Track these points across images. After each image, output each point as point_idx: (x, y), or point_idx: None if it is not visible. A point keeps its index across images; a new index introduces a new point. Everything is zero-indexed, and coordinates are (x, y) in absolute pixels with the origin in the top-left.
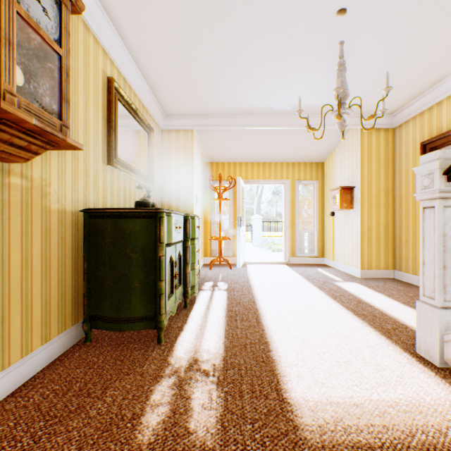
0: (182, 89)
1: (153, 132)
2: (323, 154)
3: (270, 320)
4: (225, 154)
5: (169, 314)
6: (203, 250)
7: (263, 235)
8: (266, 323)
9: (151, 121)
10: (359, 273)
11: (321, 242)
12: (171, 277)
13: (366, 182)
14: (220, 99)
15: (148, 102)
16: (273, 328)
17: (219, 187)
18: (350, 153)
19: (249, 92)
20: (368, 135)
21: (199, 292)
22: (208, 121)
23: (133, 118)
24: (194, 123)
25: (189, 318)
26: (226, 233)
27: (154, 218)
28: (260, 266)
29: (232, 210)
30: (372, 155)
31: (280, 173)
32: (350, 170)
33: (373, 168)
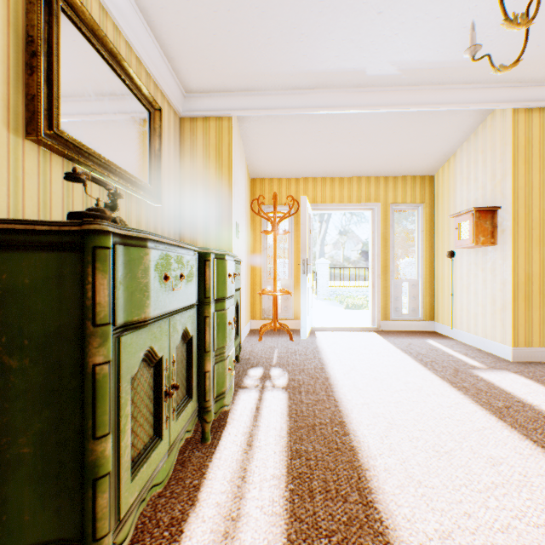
0: (206, 28)
1: (161, 113)
2: (434, 162)
3: (392, 495)
4: (283, 164)
5: (142, 502)
6: (249, 309)
7: (330, 284)
8: (386, 512)
9: (158, 95)
10: (510, 352)
11: (429, 298)
12: (156, 398)
13: (523, 198)
14: (274, 52)
15: (148, 55)
16: (409, 534)
17: (273, 212)
18: (489, 154)
19: (327, 32)
20: (526, 119)
21: (236, 393)
22: (256, 101)
23: (110, 70)
24: (232, 105)
25: (203, 484)
26: (284, 284)
27: (80, 251)
28: (336, 334)
29: (293, 249)
30: (533, 153)
31: (365, 194)
32: (489, 181)
33: (535, 176)
